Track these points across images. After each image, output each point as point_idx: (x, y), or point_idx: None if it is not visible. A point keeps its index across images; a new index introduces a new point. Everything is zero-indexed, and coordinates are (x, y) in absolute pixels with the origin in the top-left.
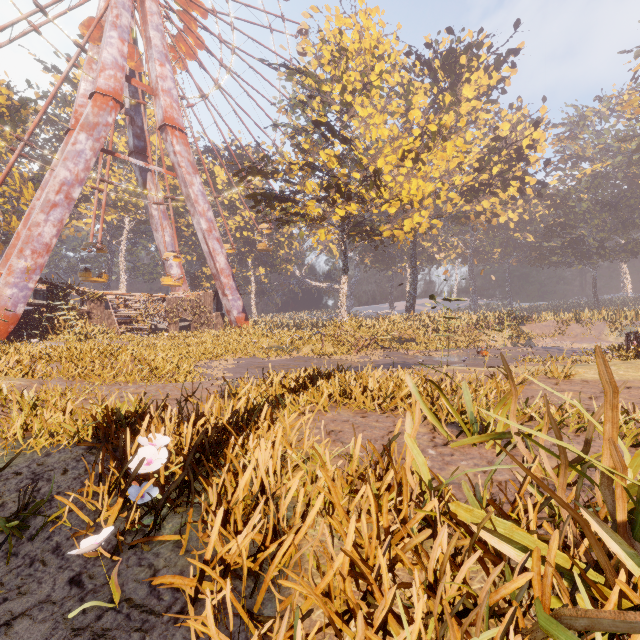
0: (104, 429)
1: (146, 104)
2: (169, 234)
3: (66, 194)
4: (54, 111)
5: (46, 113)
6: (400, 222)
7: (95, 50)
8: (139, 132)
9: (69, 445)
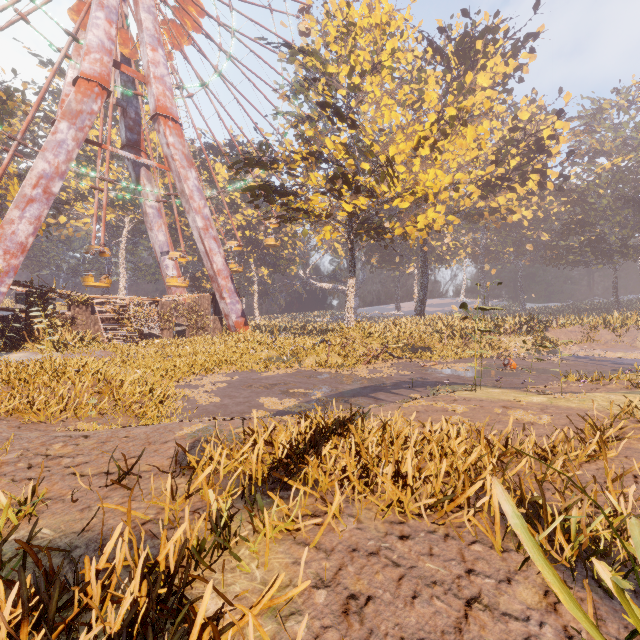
0: None
1: (139, 94)
2: (164, 233)
3: (44, 188)
4: (50, 107)
5: (42, 109)
6: (413, 218)
7: (83, 35)
8: (132, 124)
9: None
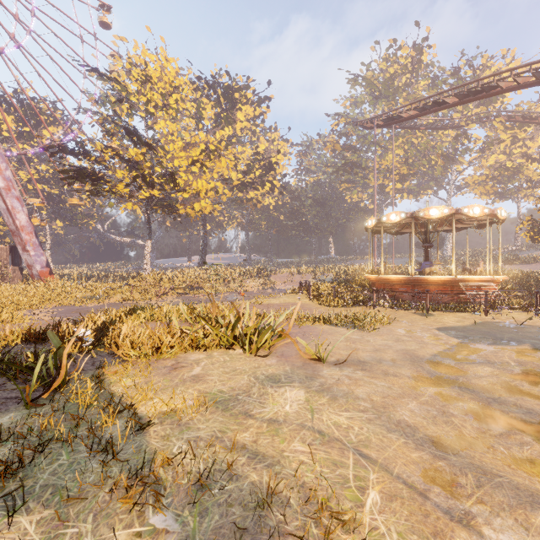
0: (33, 336)
1: None
2: None
3: None
4: None
5: None
6: (192, 204)
7: None
8: None
9: (10, 345)
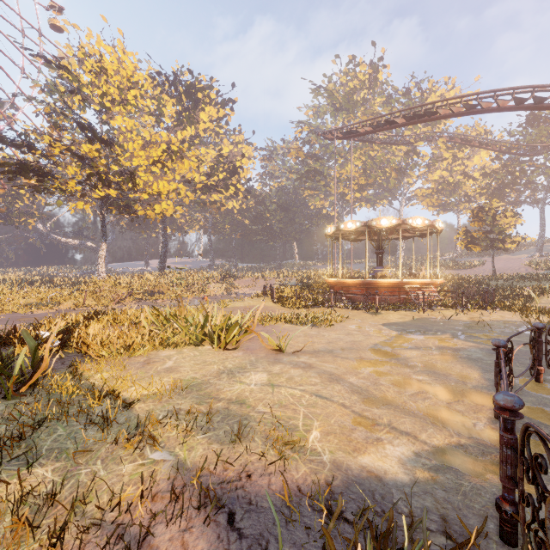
0: None
1: None
2: None
3: None
4: None
5: None
6: (152, 205)
7: None
8: None
9: None
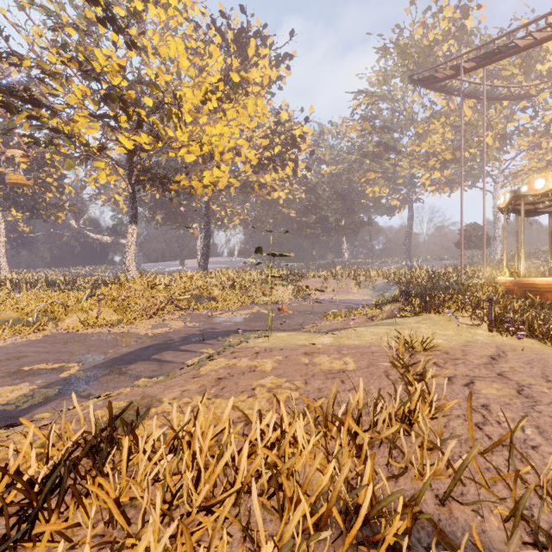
0: None
1: None
2: None
3: None
4: None
5: None
6: (199, 173)
7: None
8: None
9: None
